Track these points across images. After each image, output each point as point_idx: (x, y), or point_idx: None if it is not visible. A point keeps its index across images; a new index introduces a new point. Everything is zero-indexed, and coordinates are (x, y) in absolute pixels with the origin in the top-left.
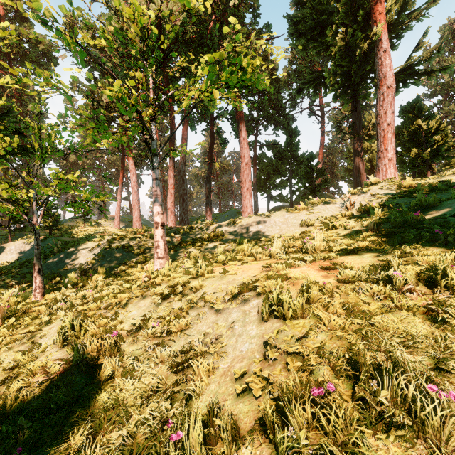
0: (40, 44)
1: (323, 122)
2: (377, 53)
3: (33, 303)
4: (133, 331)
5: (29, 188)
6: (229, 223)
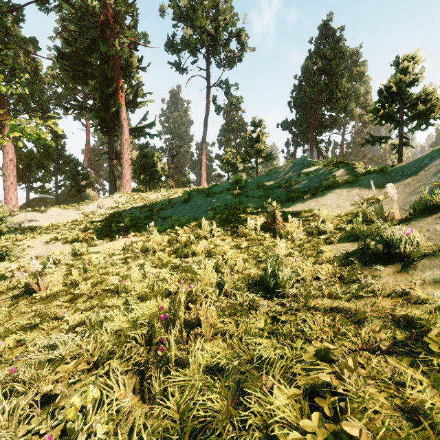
0: None
1: (88, 131)
2: (121, 118)
3: None
4: None
5: None
6: None
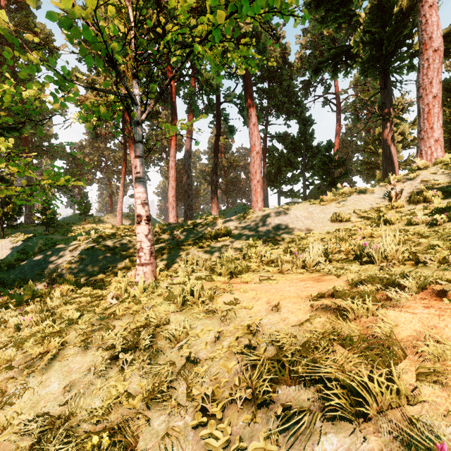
0: (40, 33)
1: (338, 111)
2: (420, 10)
3: None
4: None
5: None
6: (238, 219)
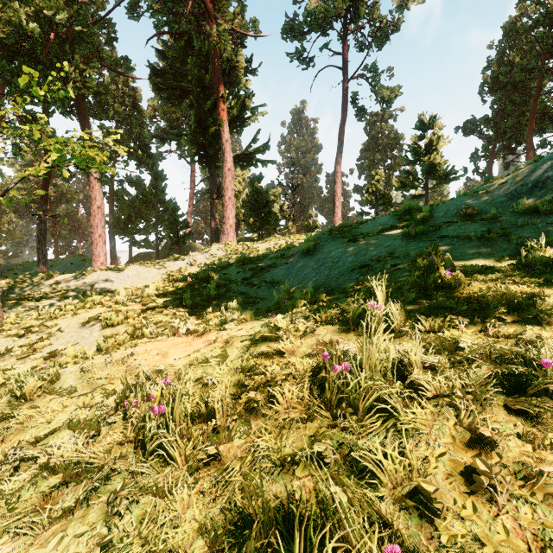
0: None
1: (193, 169)
2: (222, 140)
3: None
4: None
5: None
6: (77, 275)
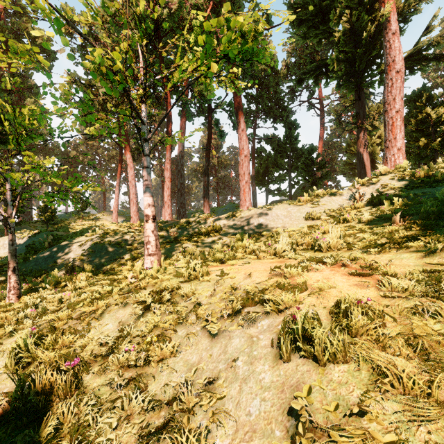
0: (39, 38)
1: (322, 115)
2: (385, 36)
3: (5, 307)
4: (103, 354)
5: (2, 176)
6: (228, 217)
